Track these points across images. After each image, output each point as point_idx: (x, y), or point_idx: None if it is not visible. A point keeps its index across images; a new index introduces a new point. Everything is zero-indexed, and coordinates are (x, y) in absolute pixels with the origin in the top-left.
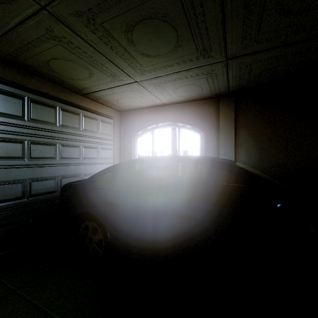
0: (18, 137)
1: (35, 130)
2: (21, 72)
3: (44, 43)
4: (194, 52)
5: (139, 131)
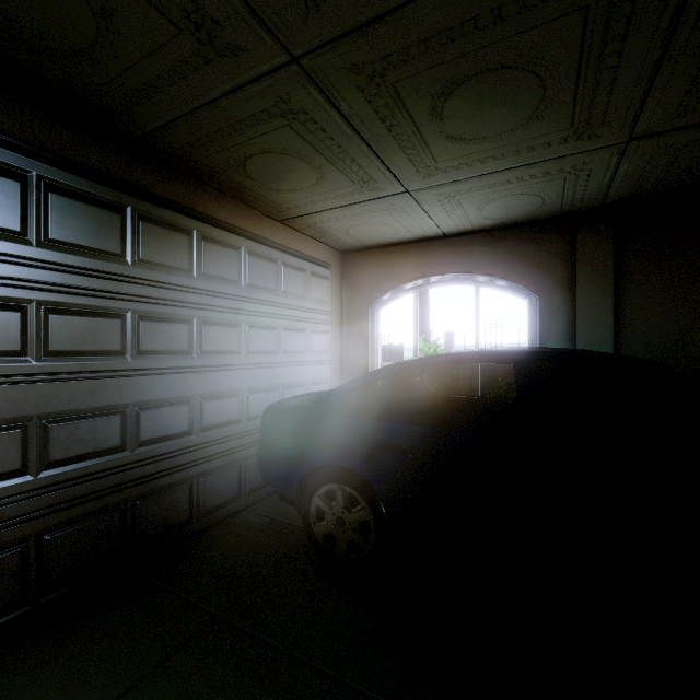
0: (183, 312)
1: (208, 296)
2: (186, 181)
3: (258, 125)
4: (561, 128)
5: (385, 293)
